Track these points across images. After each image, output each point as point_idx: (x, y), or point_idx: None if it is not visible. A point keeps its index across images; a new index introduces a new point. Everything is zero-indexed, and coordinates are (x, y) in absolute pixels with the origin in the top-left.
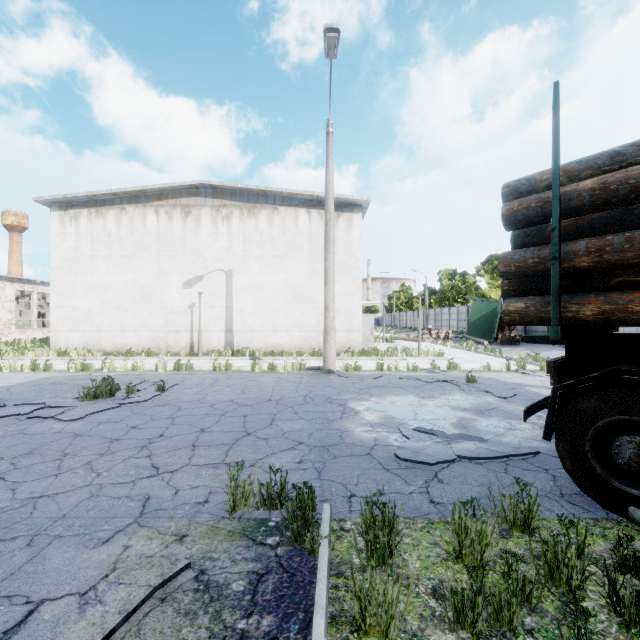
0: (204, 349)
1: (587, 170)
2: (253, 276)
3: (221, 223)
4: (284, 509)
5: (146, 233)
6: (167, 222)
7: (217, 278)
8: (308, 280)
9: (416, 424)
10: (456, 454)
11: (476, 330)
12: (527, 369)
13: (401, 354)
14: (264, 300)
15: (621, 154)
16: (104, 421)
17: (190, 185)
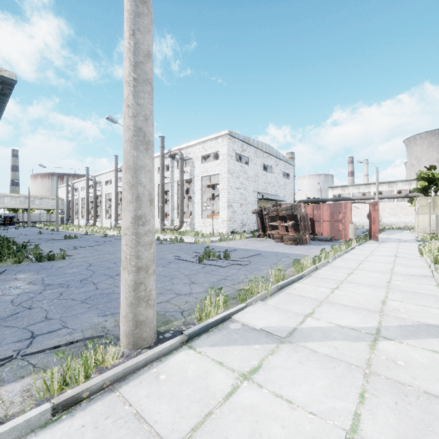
0: None
1: None
2: None
3: None
4: (49, 261)
5: None
6: None
7: None
8: None
9: None
10: None
11: None
12: None
13: None
14: None
15: None
16: (164, 257)
17: None
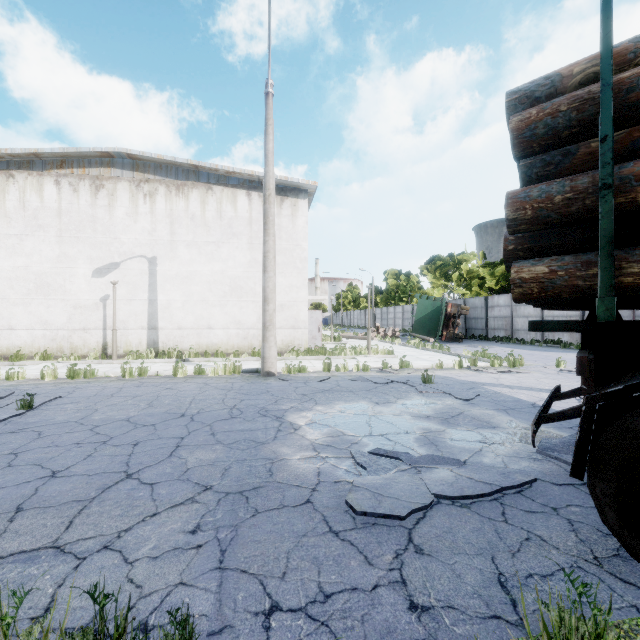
0: (121, 350)
1: None
2: (183, 265)
3: (143, 201)
4: None
5: (43, 208)
6: (72, 196)
7: (137, 266)
8: (248, 271)
9: (372, 442)
10: (432, 492)
11: (421, 328)
12: (478, 366)
13: (350, 352)
14: (196, 293)
15: None
16: None
17: (102, 152)
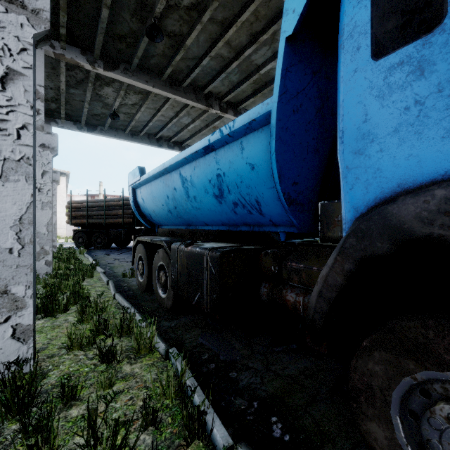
0: None
1: (76, 202)
2: None
3: None
4: None
5: None
6: None
7: None
8: None
9: None
10: None
11: None
12: None
13: None
14: None
15: (78, 202)
16: None
17: None
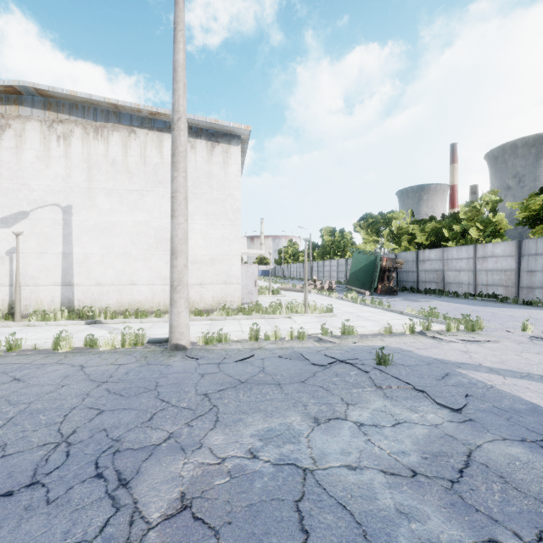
0: (30, 309)
1: None
2: (102, 215)
3: (56, 143)
4: None
5: None
6: None
7: (50, 215)
8: None
9: None
10: None
11: (356, 280)
12: (431, 329)
13: (285, 311)
14: (117, 245)
15: None
16: None
17: (5, 86)
